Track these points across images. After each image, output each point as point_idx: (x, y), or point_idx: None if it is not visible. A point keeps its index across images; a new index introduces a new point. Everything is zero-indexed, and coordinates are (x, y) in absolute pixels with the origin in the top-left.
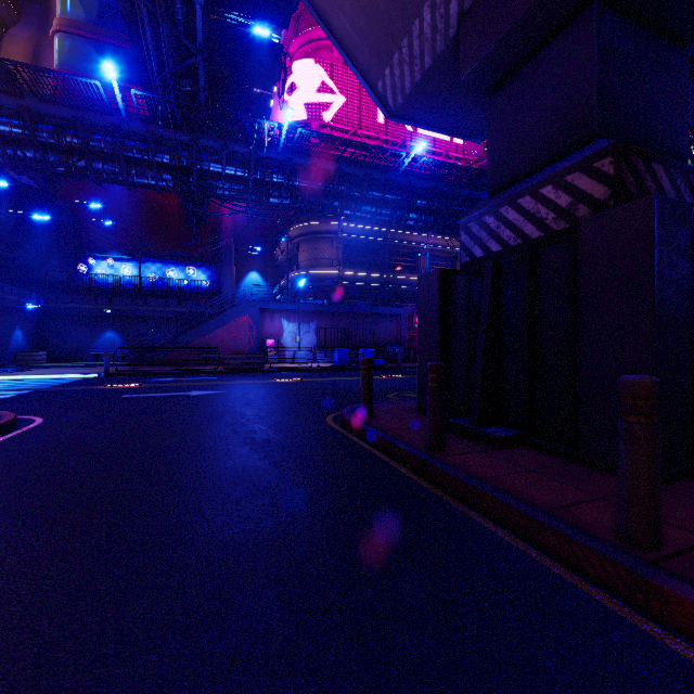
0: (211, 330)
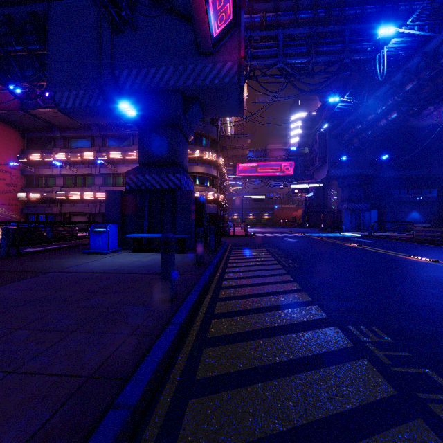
0: None
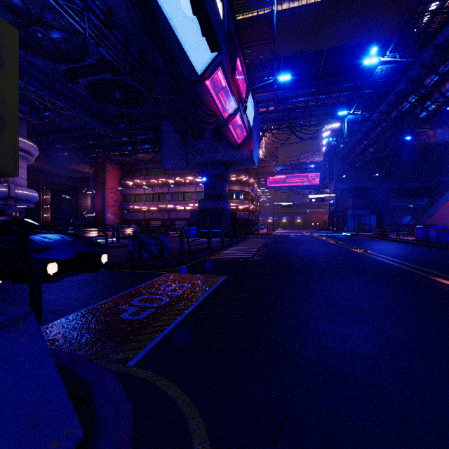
0: (432, 213)
